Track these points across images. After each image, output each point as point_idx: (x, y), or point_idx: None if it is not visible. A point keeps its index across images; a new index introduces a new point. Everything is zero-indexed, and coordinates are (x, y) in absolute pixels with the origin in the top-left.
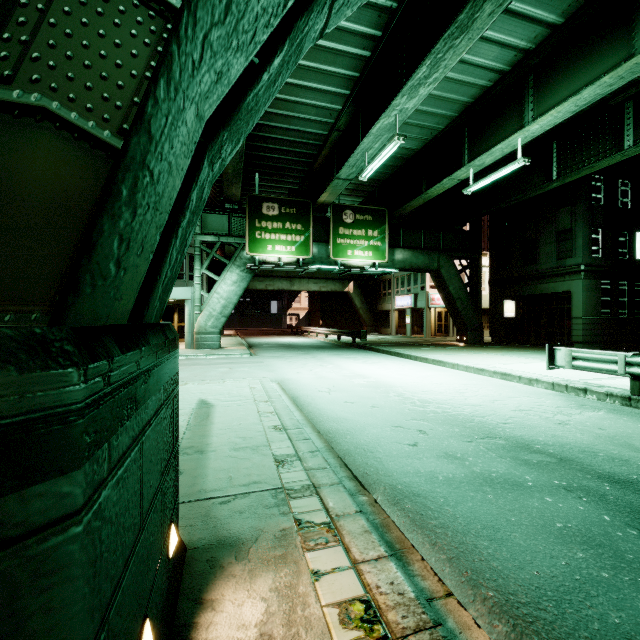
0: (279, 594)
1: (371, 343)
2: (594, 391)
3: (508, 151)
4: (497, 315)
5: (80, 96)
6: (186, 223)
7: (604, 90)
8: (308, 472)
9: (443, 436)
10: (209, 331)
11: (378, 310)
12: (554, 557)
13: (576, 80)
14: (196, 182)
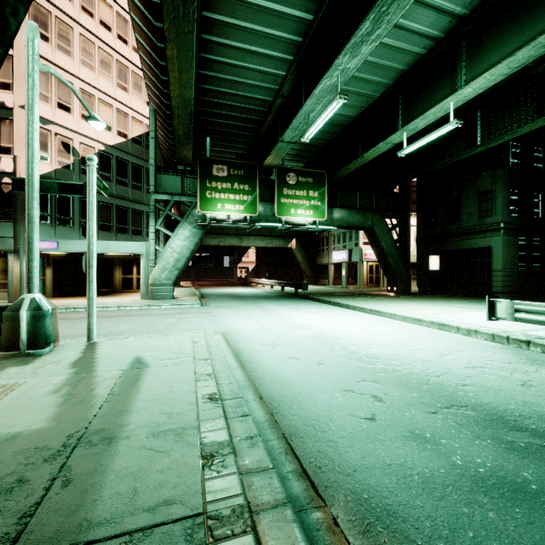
0: None
1: (312, 293)
2: (538, 344)
3: (440, 115)
4: (423, 268)
5: None
6: None
7: (538, 51)
8: (243, 478)
9: (402, 404)
10: (163, 283)
11: (317, 264)
12: None
13: (509, 43)
14: None
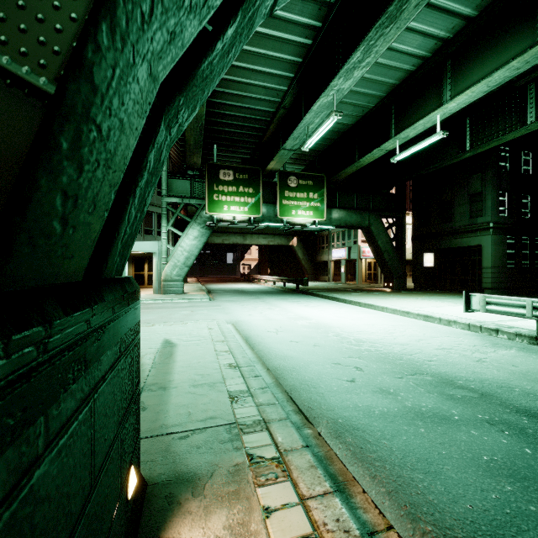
0: (232, 532)
1: (312, 289)
2: (505, 331)
3: (429, 126)
4: (418, 265)
5: (13, 39)
6: (144, 183)
7: (512, 73)
8: (259, 408)
9: (377, 373)
10: (174, 279)
11: (317, 261)
12: (484, 490)
13: (488, 64)
14: (153, 144)
